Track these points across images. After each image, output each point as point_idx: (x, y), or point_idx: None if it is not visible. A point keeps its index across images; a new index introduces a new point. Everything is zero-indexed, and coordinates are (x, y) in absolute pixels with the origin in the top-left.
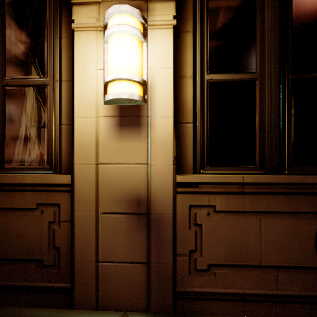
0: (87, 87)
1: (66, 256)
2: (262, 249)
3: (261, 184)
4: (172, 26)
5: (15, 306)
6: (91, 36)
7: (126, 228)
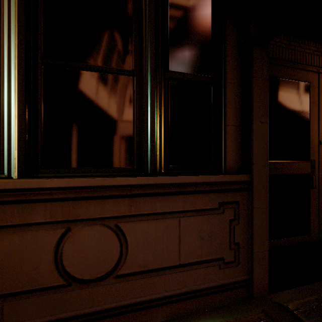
0: None
1: None
2: None
3: None
4: None
5: None
6: None
7: None
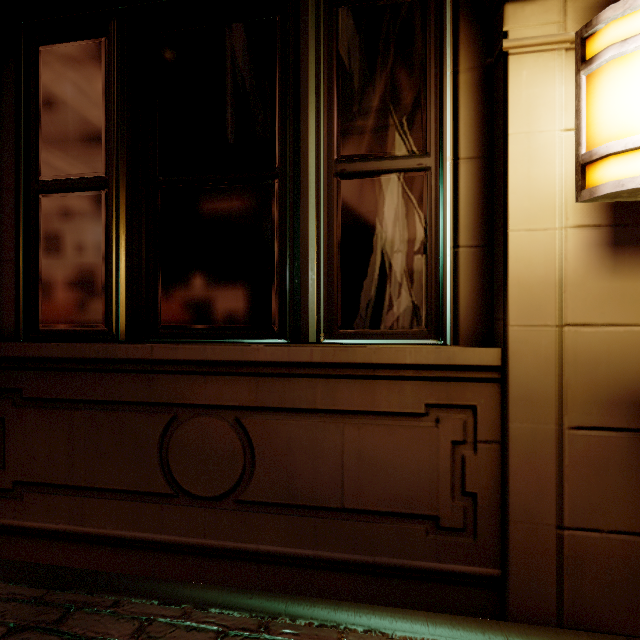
0: (538, 168)
1: (490, 512)
2: None
3: None
4: None
5: (381, 605)
6: (547, 62)
7: (627, 460)
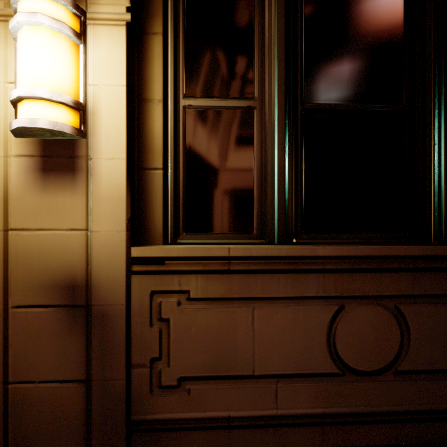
0: None
1: None
2: (256, 352)
3: (255, 259)
4: (124, 22)
5: None
6: None
7: (52, 328)
